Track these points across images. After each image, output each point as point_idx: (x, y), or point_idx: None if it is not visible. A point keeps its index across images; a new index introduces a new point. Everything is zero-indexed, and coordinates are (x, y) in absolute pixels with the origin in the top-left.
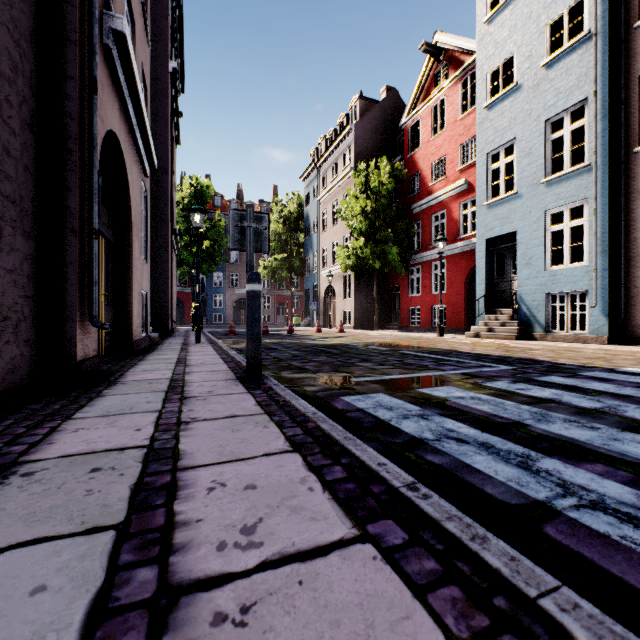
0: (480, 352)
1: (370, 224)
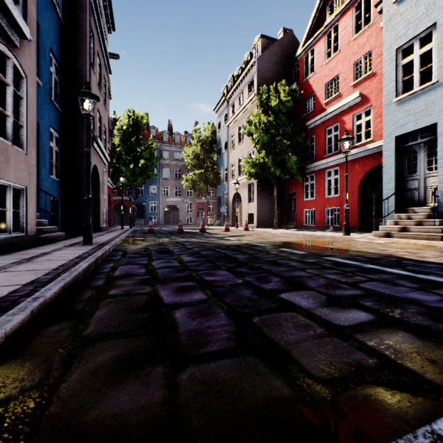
0: (439, 260)
1: (271, 139)
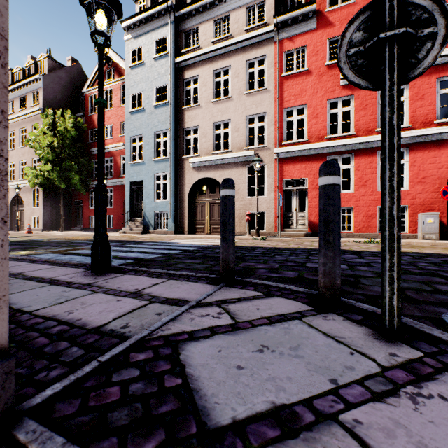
0: (117, 239)
1: (57, 155)
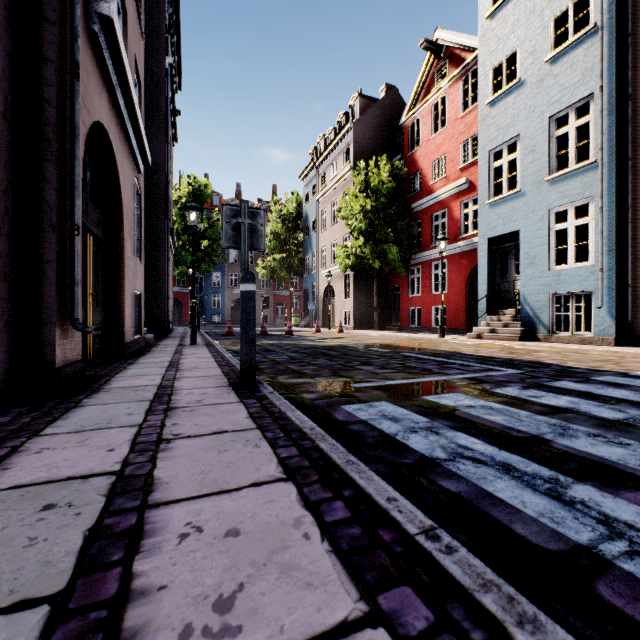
0: (484, 354)
1: (370, 223)
